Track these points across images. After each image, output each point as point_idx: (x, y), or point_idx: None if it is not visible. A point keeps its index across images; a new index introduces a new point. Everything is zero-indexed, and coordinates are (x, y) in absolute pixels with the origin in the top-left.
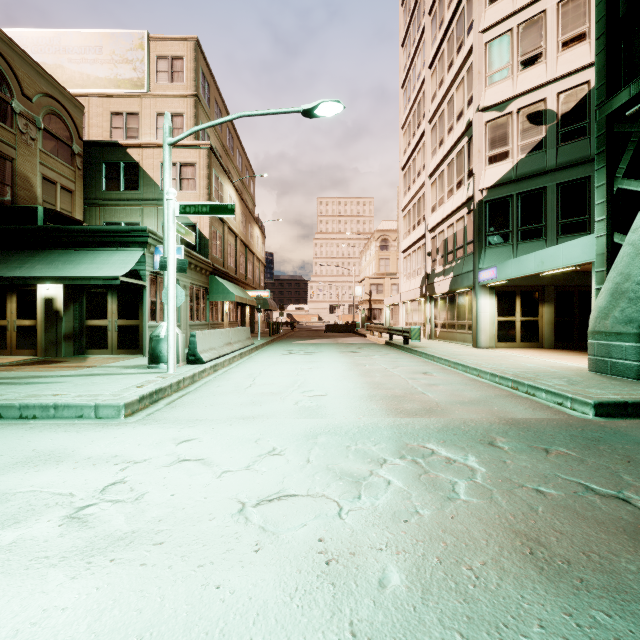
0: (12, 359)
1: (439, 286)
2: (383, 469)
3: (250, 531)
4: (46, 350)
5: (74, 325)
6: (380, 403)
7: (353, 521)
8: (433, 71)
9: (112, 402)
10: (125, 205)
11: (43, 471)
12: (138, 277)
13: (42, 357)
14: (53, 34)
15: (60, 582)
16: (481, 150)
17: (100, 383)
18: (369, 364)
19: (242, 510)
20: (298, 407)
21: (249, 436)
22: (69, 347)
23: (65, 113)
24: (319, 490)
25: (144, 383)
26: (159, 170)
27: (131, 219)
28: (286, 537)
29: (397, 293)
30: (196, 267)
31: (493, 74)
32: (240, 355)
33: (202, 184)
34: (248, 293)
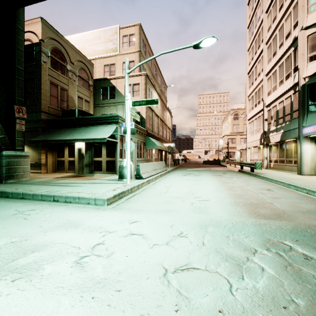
0: (66, 174)
1: (273, 138)
2: (256, 257)
3: (171, 292)
4: (78, 171)
5: (89, 160)
6: (243, 208)
7: (242, 299)
8: (268, 13)
9: (101, 197)
10: (109, 106)
11: (69, 232)
12: (114, 138)
13: (77, 174)
14: (82, 35)
15: (66, 307)
16: (304, 53)
17: (97, 187)
18: (231, 183)
19: (165, 274)
20: (193, 206)
21: (167, 222)
22: (87, 170)
23: (86, 68)
24: (213, 267)
25: (116, 188)
26: (123, 88)
27: (112, 112)
28: (195, 303)
29: (244, 143)
30: (140, 132)
31: (313, 5)
32: (160, 175)
33: (142, 93)
34: (164, 144)
